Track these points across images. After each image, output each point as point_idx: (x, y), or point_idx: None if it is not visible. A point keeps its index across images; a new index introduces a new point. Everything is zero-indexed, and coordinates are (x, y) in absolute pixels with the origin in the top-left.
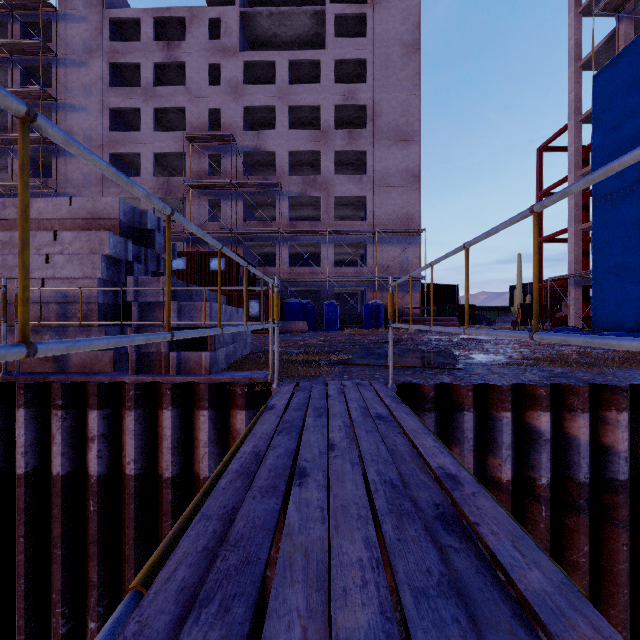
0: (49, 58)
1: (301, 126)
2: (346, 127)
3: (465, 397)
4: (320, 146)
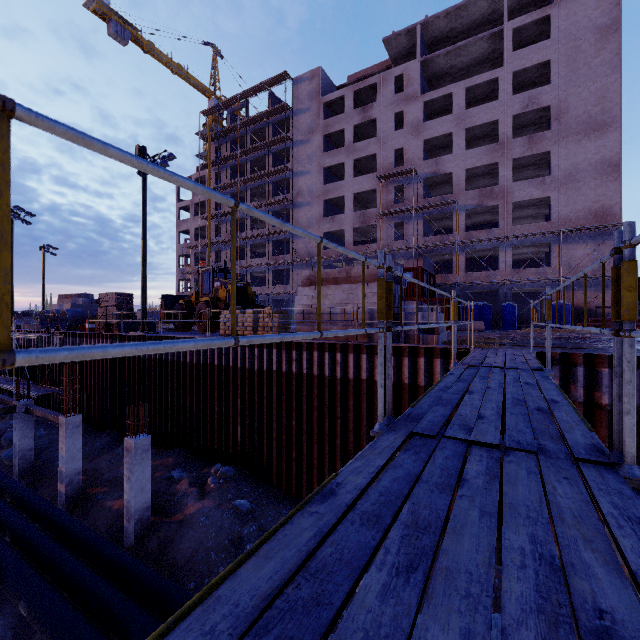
0: (288, 143)
1: (477, 140)
2: (526, 129)
3: (577, 359)
4: (497, 158)
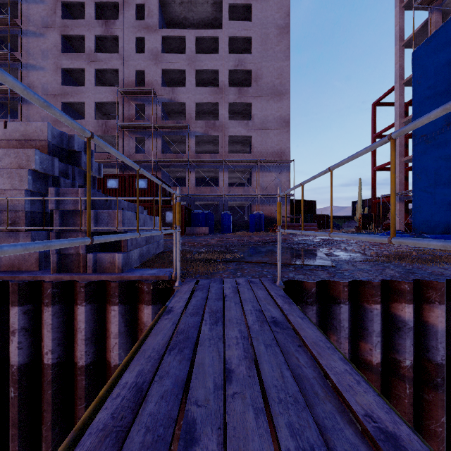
0: (15, 30)
1: (204, 85)
2: (237, 86)
3: (342, 292)
4: (218, 99)
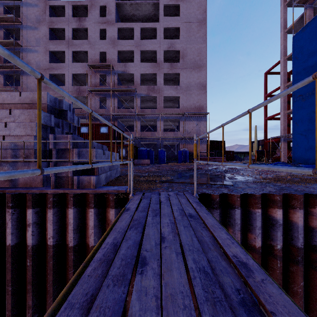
0: (18, 25)
1: (147, 61)
2: (169, 61)
3: (236, 201)
4: (156, 71)
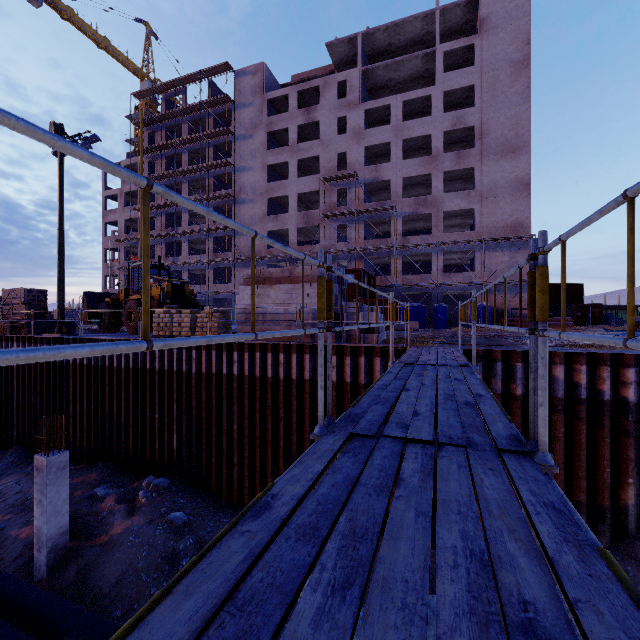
0: (230, 137)
1: (413, 151)
2: (455, 145)
3: (497, 355)
4: (430, 170)
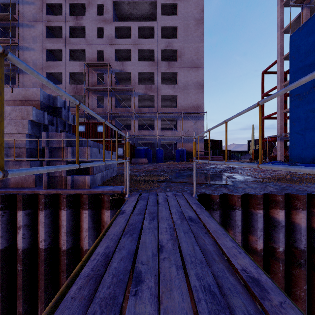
0: (14, 23)
1: (144, 60)
2: (167, 61)
3: (236, 202)
4: (154, 70)
